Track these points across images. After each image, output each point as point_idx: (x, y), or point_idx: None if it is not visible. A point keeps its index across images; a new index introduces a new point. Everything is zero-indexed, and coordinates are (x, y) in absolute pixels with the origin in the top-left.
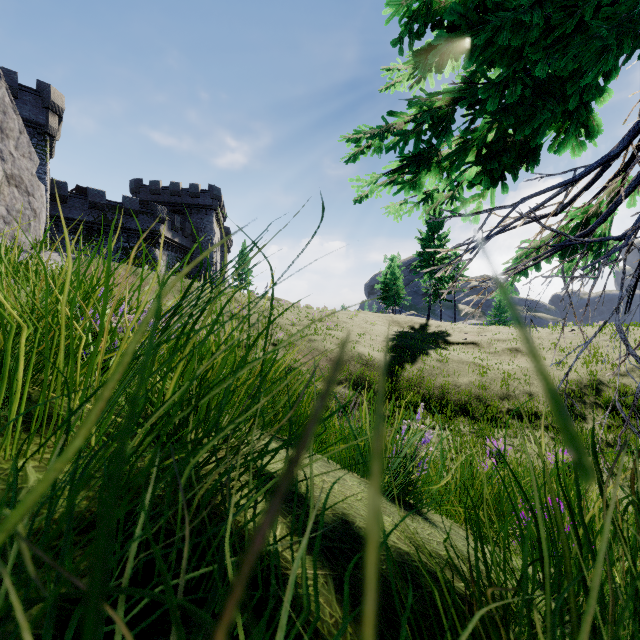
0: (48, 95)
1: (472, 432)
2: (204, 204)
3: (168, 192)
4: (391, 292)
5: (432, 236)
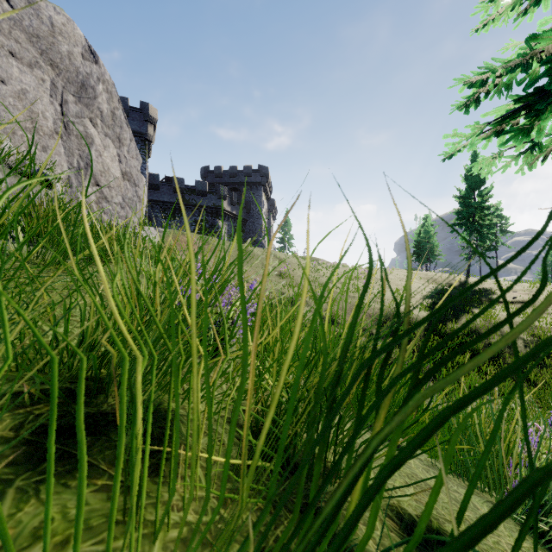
0: (147, 111)
1: (536, 402)
2: (255, 181)
3: (228, 174)
4: (424, 250)
5: (472, 193)
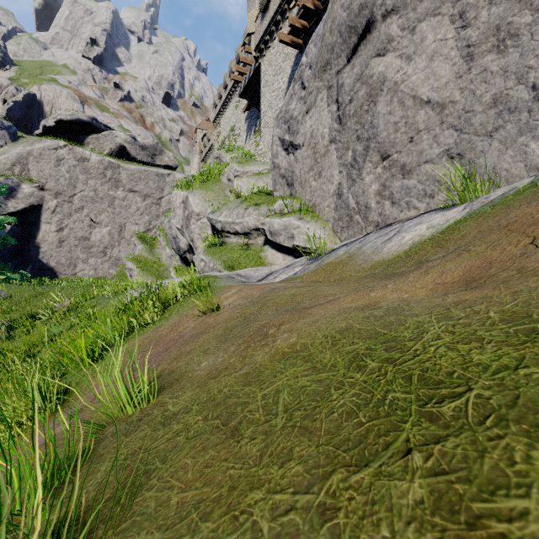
0: None
1: None
2: None
3: None
4: None
5: None
